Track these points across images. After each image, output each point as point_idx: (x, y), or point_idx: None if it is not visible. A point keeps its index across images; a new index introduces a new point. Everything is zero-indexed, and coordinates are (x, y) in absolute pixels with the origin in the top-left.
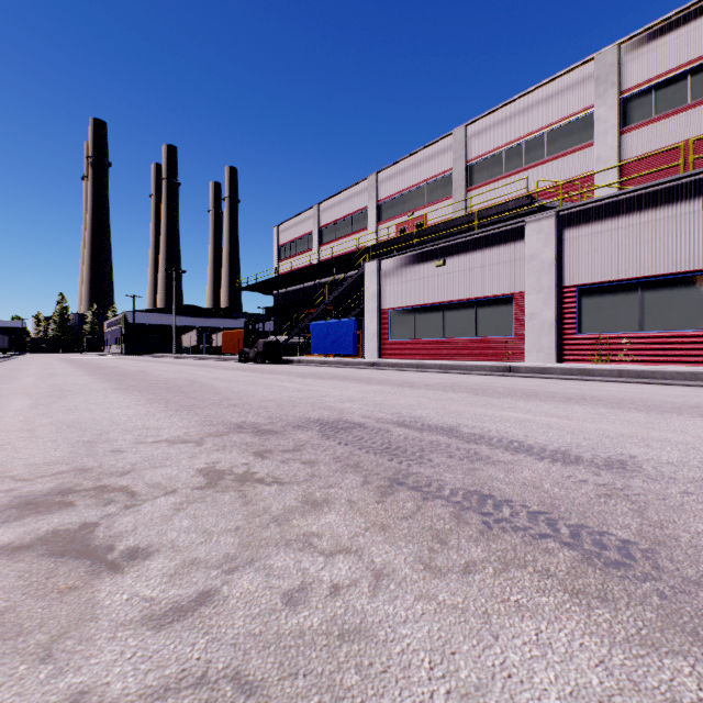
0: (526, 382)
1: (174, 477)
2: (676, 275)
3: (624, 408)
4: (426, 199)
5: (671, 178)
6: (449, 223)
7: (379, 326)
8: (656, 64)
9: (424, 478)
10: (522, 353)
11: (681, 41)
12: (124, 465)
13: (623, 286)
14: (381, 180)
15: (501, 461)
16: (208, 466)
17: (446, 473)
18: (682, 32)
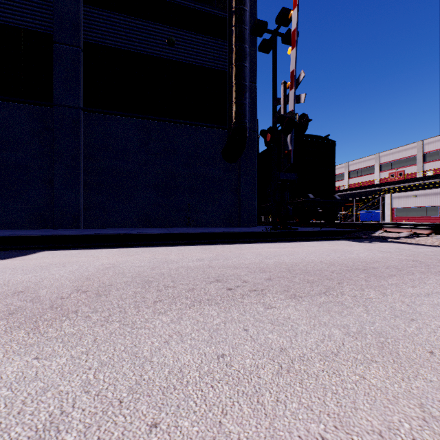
0: None
1: None
2: None
3: None
4: (403, 164)
5: None
6: (416, 178)
7: (390, 213)
8: None
9: None
10: None
11: None
12: None
13: None
14: (381, 156)
15: None
16: None
17: None
18: None
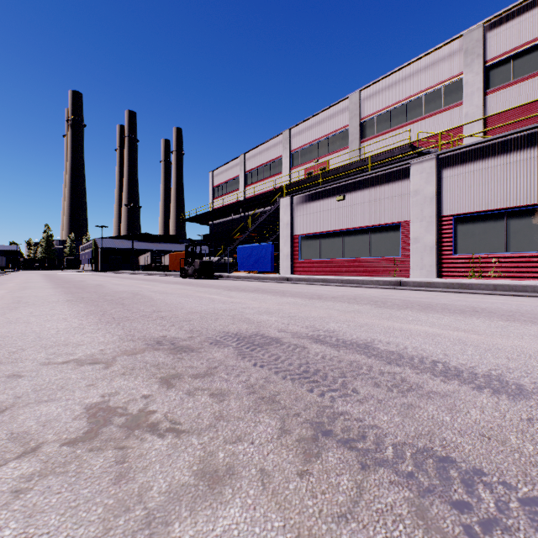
0: (417, 295)
1: (51, 420)
2: (537, 205)
3: (519, 320)
4: (328, 149)
5: (534, 125)
6: (347, 167)
7: (291, 249)
8: (513, 38)
9: (354, 422)
10: (407, 270)
11: (534, 19)
12: (7, 398)
13: (492, 215)
14: (293, 135)
15: (436, 393)
16: (101, 400)
17: (379, 414)
18: (535, 12)
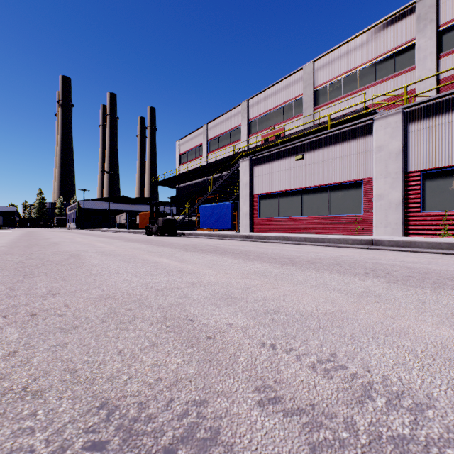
0: (407, 258)
1: None
2: None
3: None
4: (283, 117)
5: None
6: (302, 131)
7: (250, 208)
8: None
9: None
10: (370, 227)
11: None
12: None
13: None
14: (251, 105)
15: None
16: None
17: None
18: None
